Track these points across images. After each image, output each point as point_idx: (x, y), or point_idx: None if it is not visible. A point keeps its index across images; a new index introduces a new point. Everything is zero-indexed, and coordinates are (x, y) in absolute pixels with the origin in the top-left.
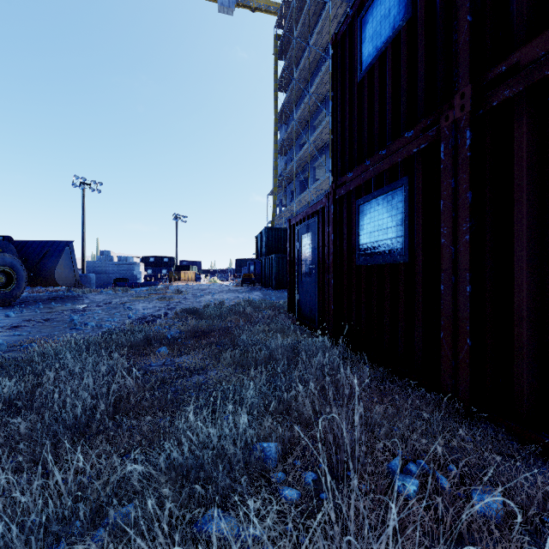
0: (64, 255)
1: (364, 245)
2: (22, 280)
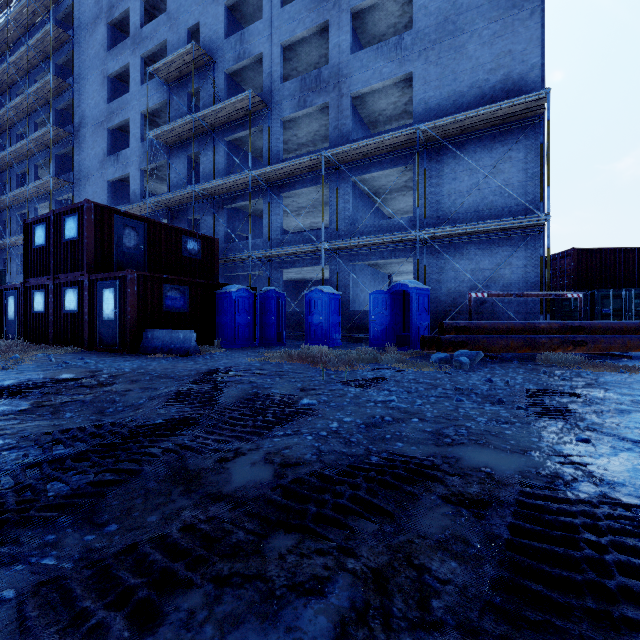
0: None
1: (35, 307)
2: None
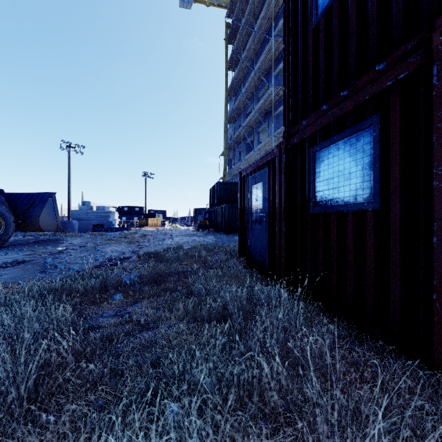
0: (48, 205)
1: (320, 193)
2: (10, 226)
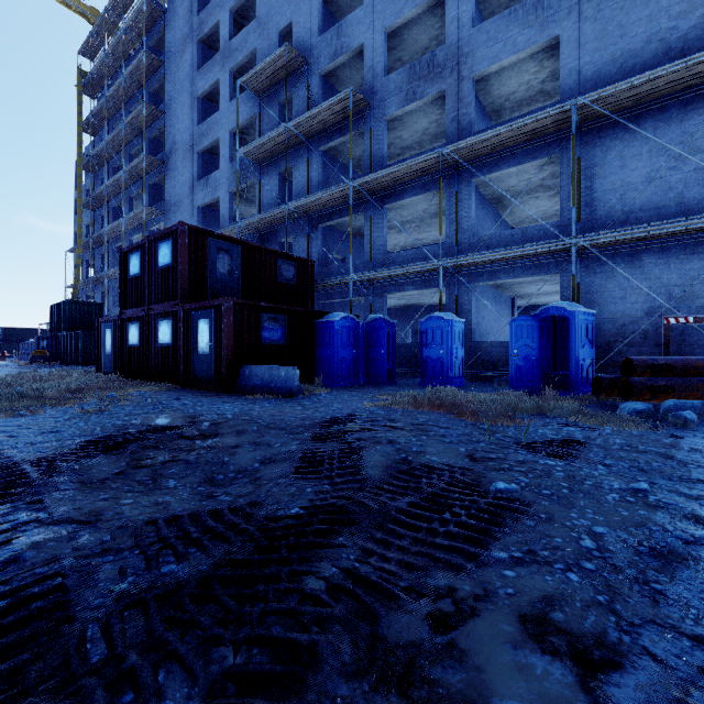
0: None
1: (131, 340)
2: None
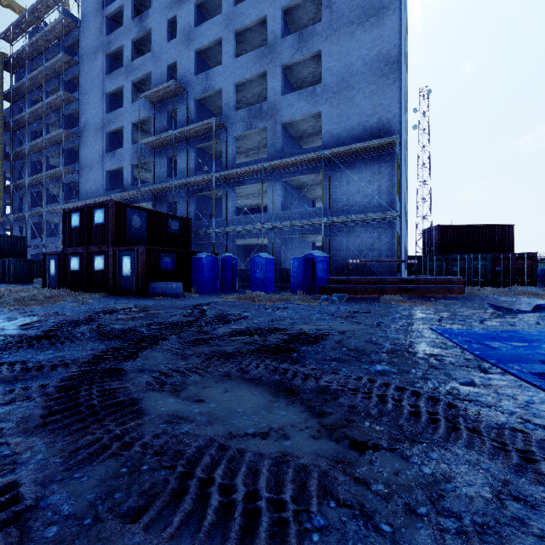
0: None
1: (72, 267)
2: None
